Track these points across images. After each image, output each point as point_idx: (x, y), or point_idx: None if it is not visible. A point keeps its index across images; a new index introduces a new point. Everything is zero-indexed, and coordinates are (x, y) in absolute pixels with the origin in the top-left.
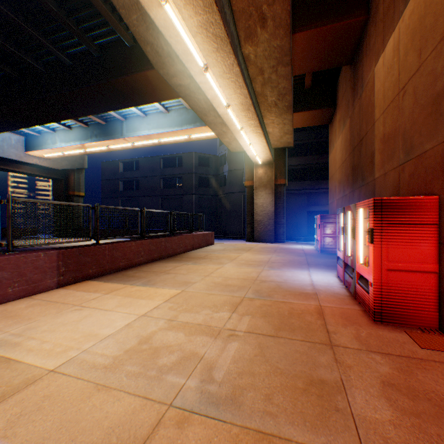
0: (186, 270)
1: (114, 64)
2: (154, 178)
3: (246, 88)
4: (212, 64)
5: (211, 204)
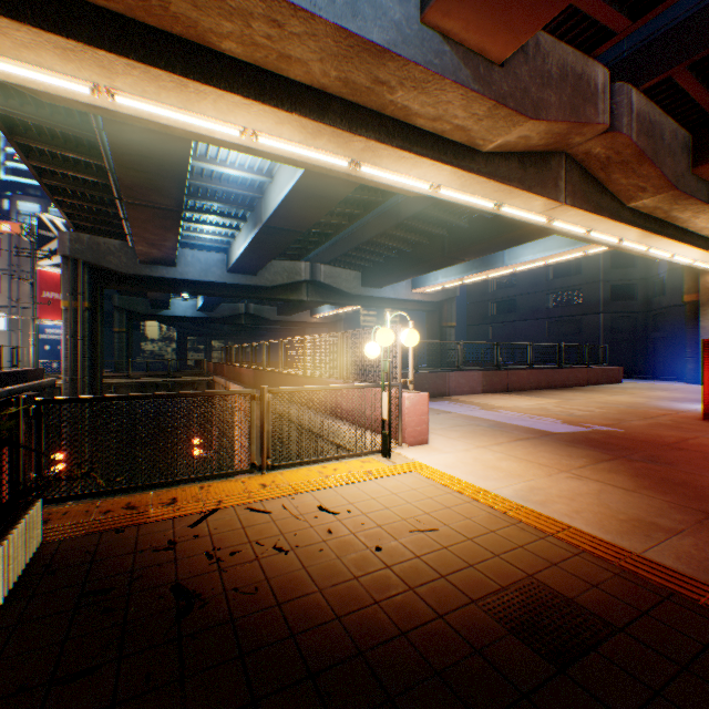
0: (571, 395)
1: (504, 222)
2: (535, 295)
3: (636, 229)
4: (594, 228)
5: (633, 326)
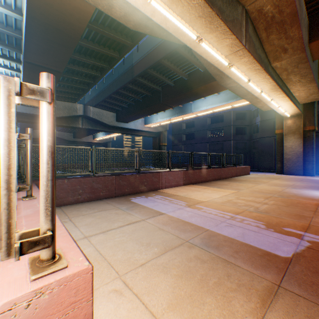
0: (235, 184)
1: (194, 82)
2: (203, 131)
3: (274, 82)
4: (252, 78)
5: (245, 146)
